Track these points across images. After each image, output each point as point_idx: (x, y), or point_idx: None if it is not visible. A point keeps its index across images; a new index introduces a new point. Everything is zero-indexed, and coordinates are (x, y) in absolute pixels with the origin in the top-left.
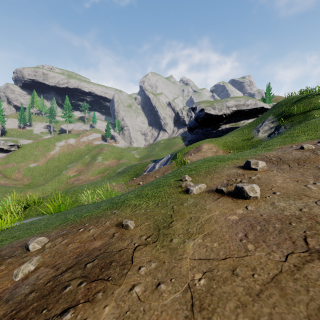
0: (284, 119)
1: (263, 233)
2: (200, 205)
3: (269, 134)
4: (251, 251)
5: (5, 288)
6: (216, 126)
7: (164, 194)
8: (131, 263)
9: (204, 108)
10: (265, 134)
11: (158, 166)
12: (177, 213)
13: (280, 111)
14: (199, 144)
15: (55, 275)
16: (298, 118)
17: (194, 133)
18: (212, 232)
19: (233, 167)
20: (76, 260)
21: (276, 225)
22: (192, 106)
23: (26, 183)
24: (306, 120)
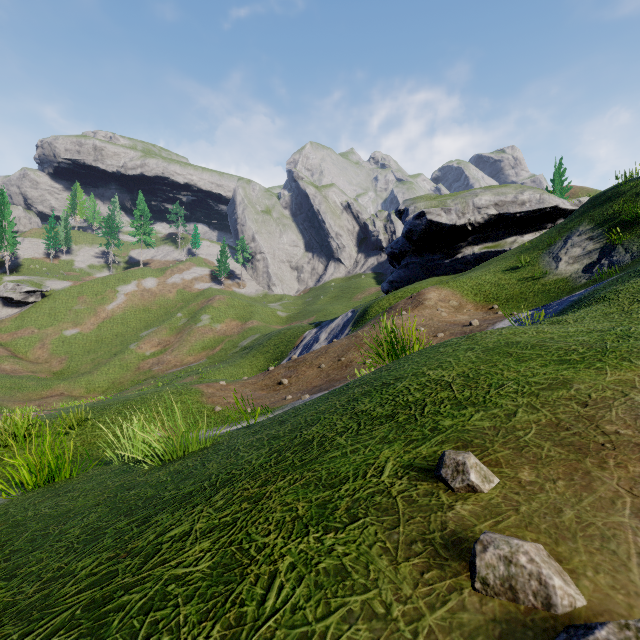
0: (621, 230)
1: None
2: None
3: (587, 265)
4: None
5: None
6: (452, 250)
7: None
8: None
9: (426, 210)
10: (575, 265)
11: (326, 336)
12: None
13: (607, 212)
14: (415, 290)
15: None
16: None
17: (403, 265)
18: None
19: None
20: None
21: None
22: (399, 207)
23: (56, 369)
24: None
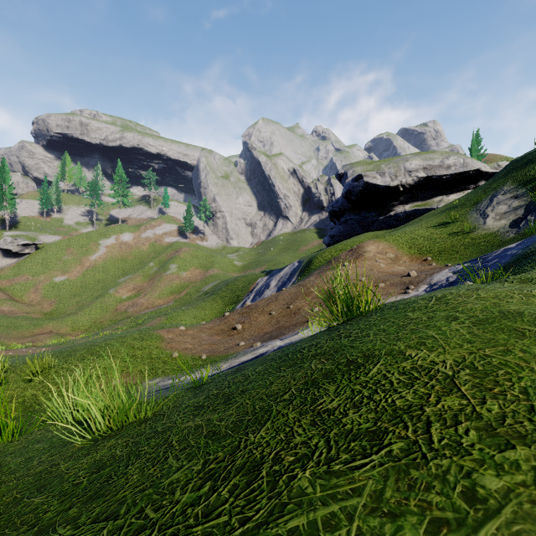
0: None
1: None
2: None
3: (514, 221)
4: None
5: None
6: (385, 208)
7: None
8: None
9: (363, 173)
10: (502, 221)
11: (275, 283)
12: None
13: (530, 173)
14: (354, 243)
15: None
16: None
17: (342, 221)
18: None
19: None
20: None
21: None
22: (339, 171)
23: (46, 310)
24: None
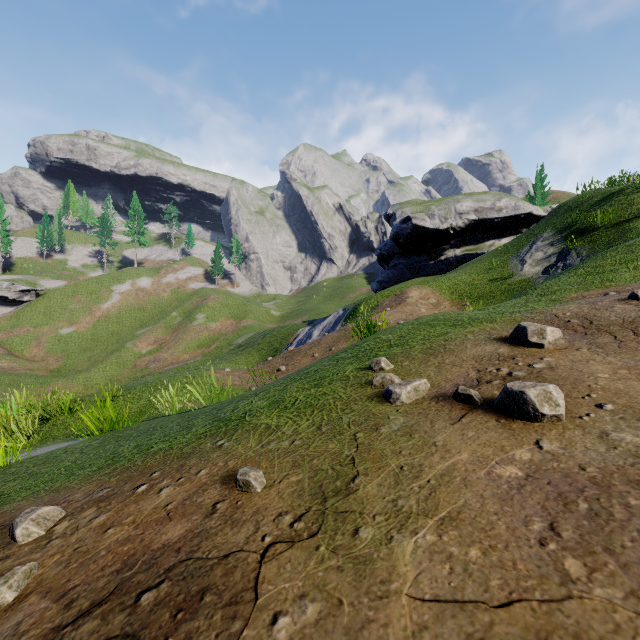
0: (576, 237)
1: (599, 522)
2: (420, 433)
3: (546, 267)
4: (578, 583)
5: None
6: (436, 253)
7: (333, 402)
8: (254, 599)
9: (412, 215)
10: (537, 267)
11: (318, 332)
12: (367, 454)
13: (567, 220)
14: (401, 289)
15: (59, 623)
16: (606, 236)
17: (391, 266)
18: (461, 513)
19: (487, 340)
20: (117, 578)
21: (630, 501)
22: (387, 211)
23: (52, 366)
24: (623, 240)
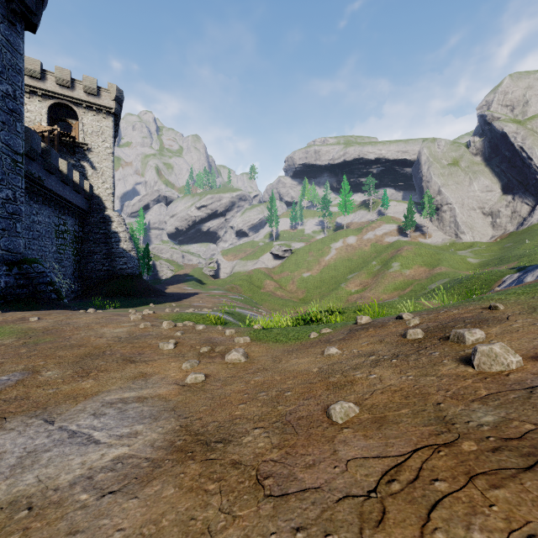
0: None
1: None
2: None
3: None
4: None
5: (406, 327)
6: None
7: None
8: (507, 320)
9: None
10: None
11: (532, 279)
12: None
13: None
14: None
15: (440, 324)
16: None
17: None
18: None
19: None
20: (453, 320)
21: None
22: None
23: (300, 297)
24: None
